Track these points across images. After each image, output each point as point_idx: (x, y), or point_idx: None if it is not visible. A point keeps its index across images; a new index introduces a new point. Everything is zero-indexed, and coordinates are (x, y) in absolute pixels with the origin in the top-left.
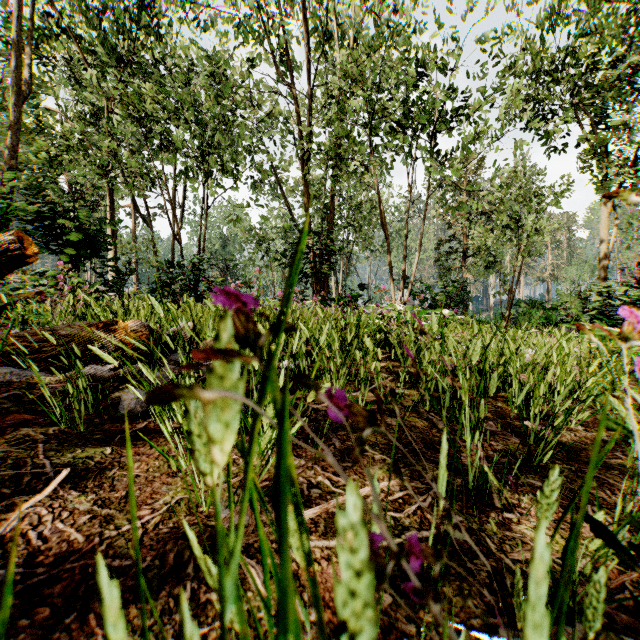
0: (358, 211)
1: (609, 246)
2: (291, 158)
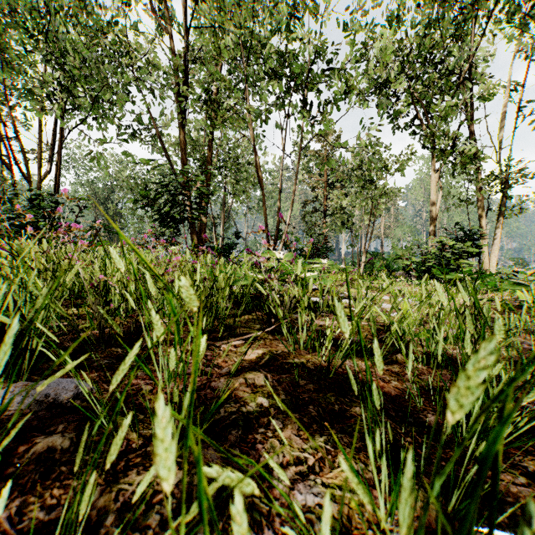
0: (235, 165)
1: (437, 209)
2: (172, 114)
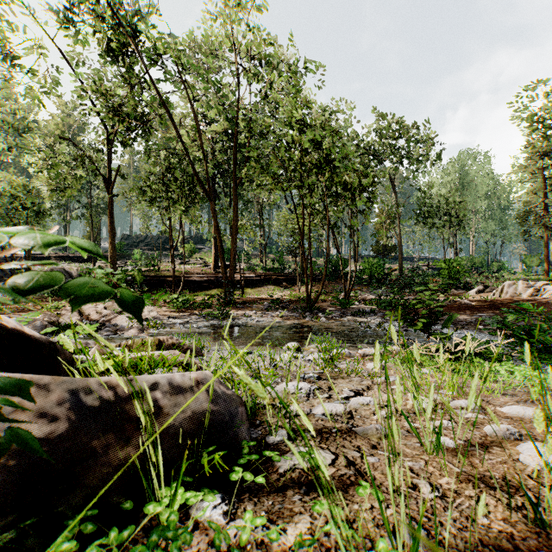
0: None
1: None
2: None
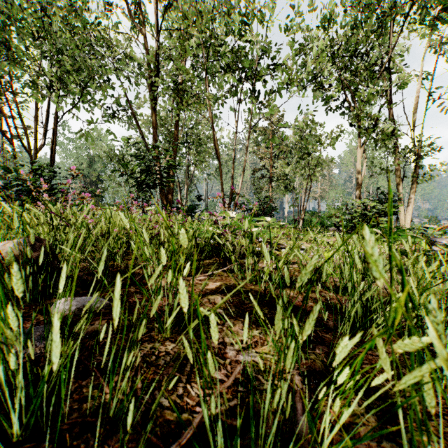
0: (197, 140)
1: (362, 176)
2: (145, 97)
